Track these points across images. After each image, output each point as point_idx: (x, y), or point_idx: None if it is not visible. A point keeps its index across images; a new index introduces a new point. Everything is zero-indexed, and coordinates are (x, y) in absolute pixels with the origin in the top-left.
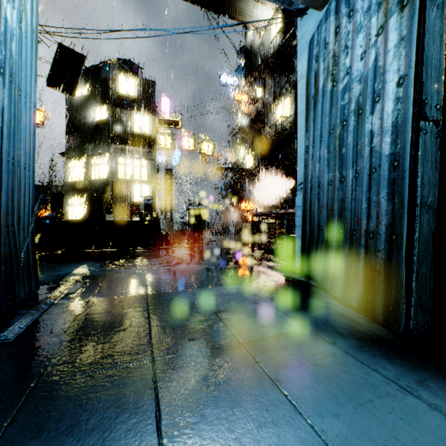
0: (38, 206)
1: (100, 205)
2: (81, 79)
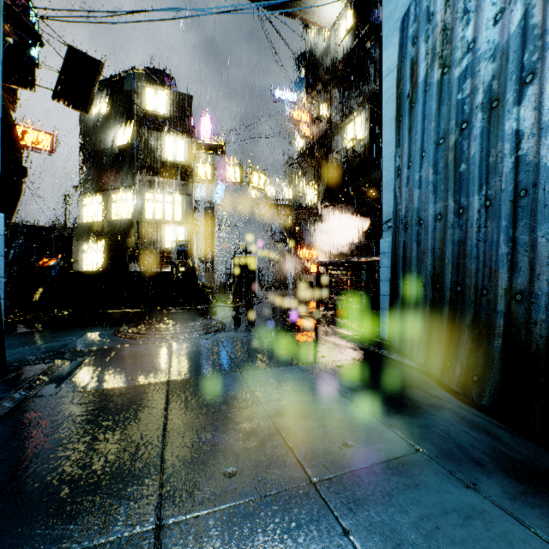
0: (42, 254)
1: (122, 252)
2: (98, 94)
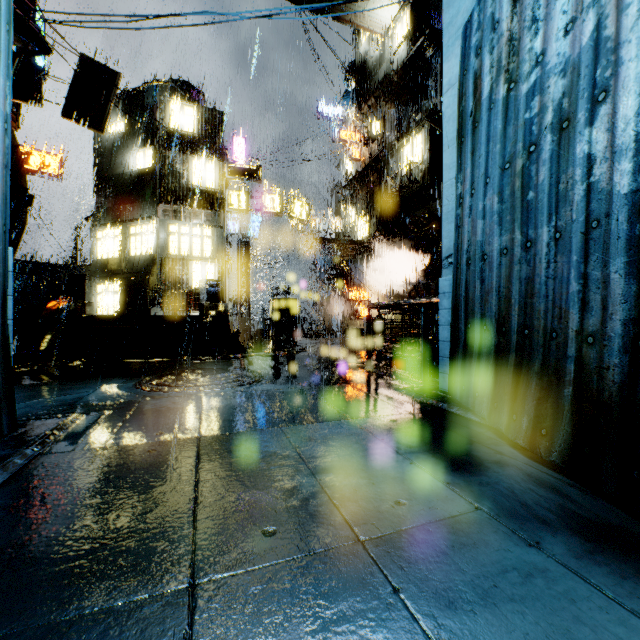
0: (50, 295)
1: (143, 293)
2: (115, 109)
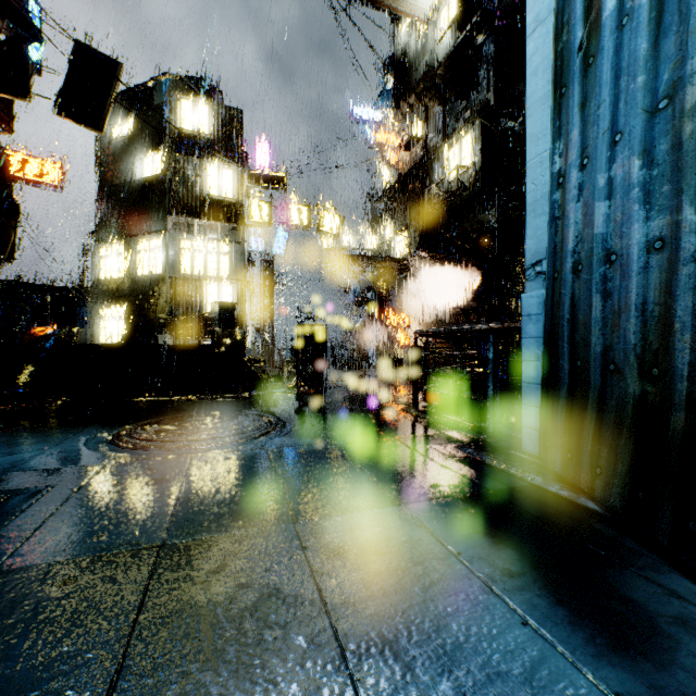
0: (39, 320)
1: (151, 318)
2: (119, 109)
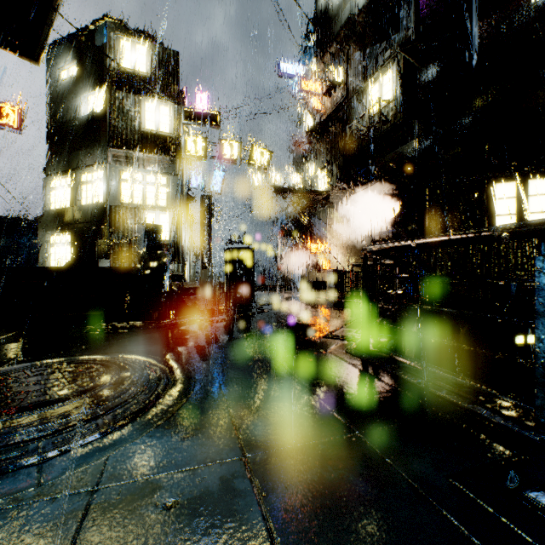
0: None
1: (93, 244)
2: (67, 53)
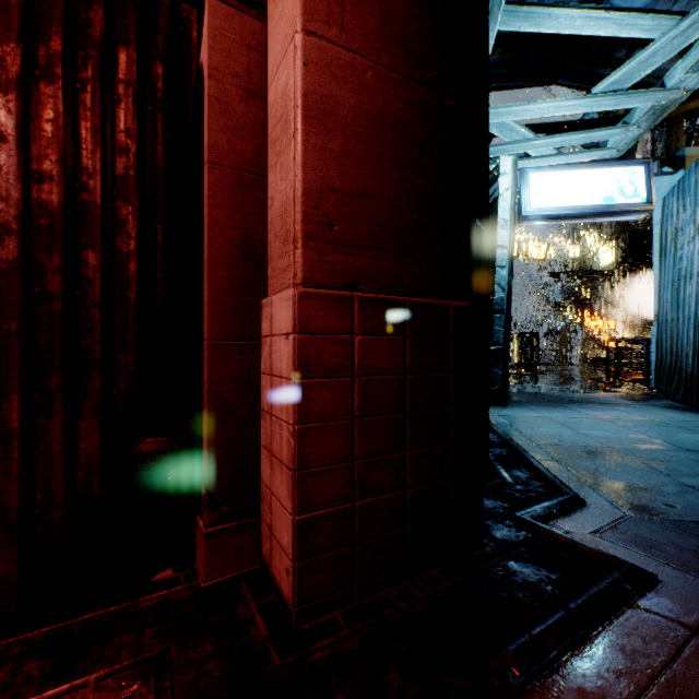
0: None
1: None
2: None
